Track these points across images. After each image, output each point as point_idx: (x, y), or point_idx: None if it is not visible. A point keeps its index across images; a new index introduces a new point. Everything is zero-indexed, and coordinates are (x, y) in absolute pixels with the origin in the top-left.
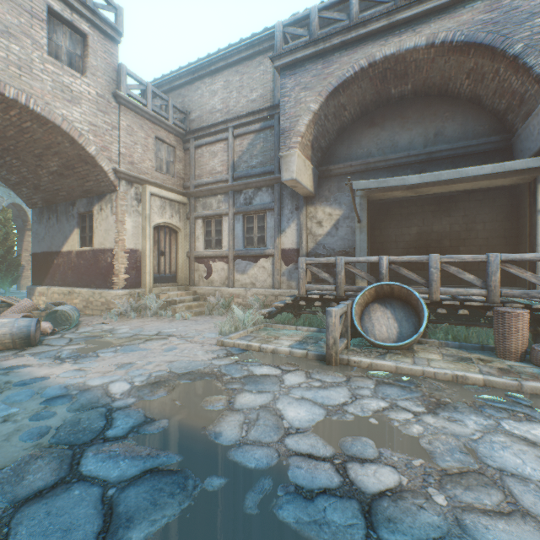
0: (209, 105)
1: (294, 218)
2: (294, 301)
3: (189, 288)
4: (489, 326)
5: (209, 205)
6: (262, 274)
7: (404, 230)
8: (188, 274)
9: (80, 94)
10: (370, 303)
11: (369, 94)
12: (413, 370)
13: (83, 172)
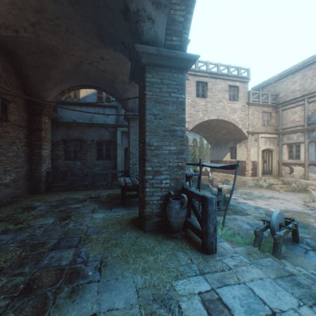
0: (291, 88)
1: None
2: None
3: (278, 177)
4: None
5: (291, 138)
6: None
7: None
8: (277, 171)
9: (236, 108)
10: None
11: None
12: None
13: (234, 133)
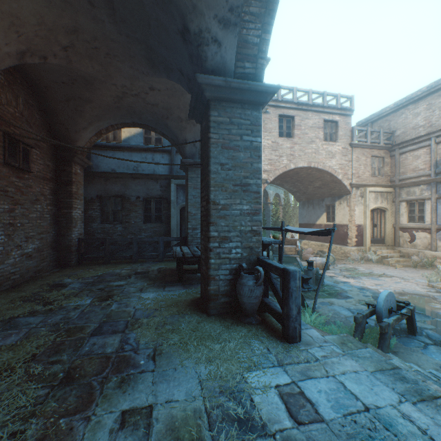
0: (411, 123)
1: None
2: None
3: (394, 248)
4: None
5: (411, 192)
6: None
7: None
8: (393, 238)
9: (334, 152)
10: None
11: None
12: None
13: (331, 186)
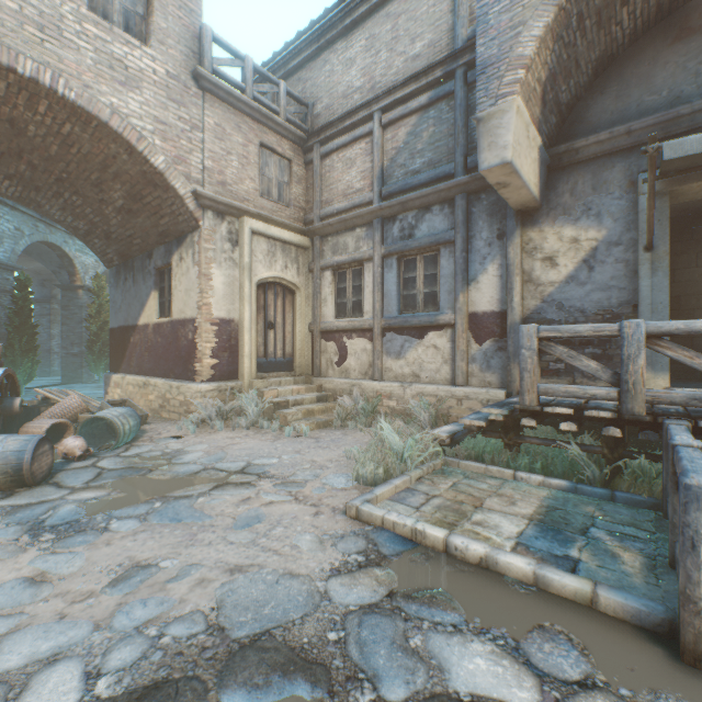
0: (342, 84)
1: (493, 255)
2: (507, 417)
3: (312, 379)
4: None
5: (342, 246)
6: (432, 359)
7: None
8: (311, 358)
9: (140, 72)
10: None
11: None
12: None
13: (153, 203)
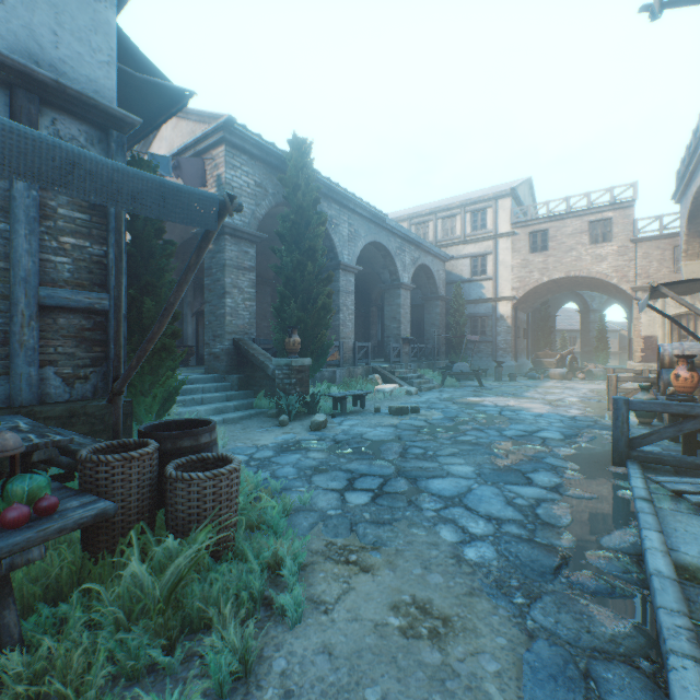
0: None
1: None
2: None
3: None
4: None
5: None
6: None
7: None
8: None
9: (605, 254)
10: None
11: None
12: None
13: (620, 291)
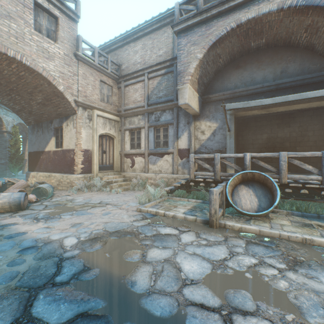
0: (133, 59)
1: (186, 129)
2: (187, 182)
3: (121, 173)
4: (323, 202)
5: (133, 122)
6: (166, 165)
7: (258, 136)
8: (120, 165)
9: (54, 54)
10: (238, 184)
11: (236, 46)
12: (272, 233)
13: (56, 102)
